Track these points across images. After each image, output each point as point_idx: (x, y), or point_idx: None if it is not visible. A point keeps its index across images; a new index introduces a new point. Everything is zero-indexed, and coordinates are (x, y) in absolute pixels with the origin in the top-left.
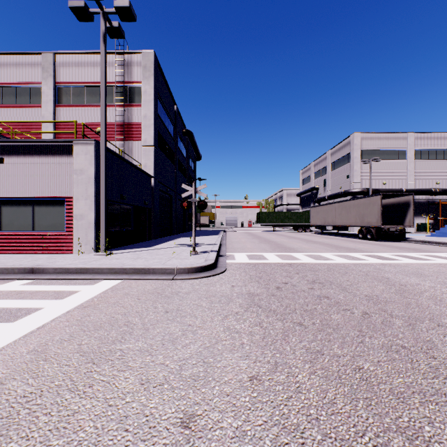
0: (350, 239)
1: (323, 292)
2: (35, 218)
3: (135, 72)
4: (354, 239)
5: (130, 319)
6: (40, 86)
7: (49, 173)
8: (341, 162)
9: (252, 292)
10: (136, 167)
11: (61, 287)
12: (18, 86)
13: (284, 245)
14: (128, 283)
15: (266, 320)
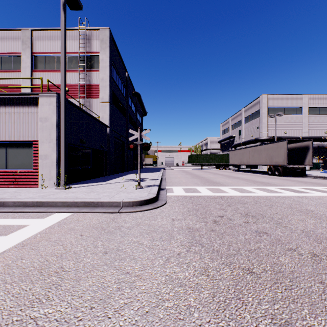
0: (262, 175)
1: (259, 226)
2: (8, 158)
3: (95, 44)
4: (264, 175)
5: (64, 263)
6: (20, 56)
7: (20, 121)
8: (252, 117)
9: (192, 226)
10: (94, 118)
11: (13, 221)
12: (3, 55)
13: (212, 180)
14: (76, 216)
15: (211, 266)
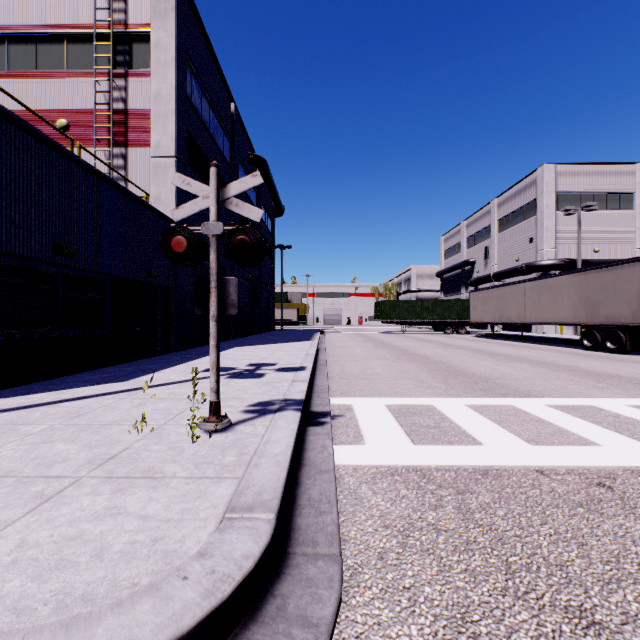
0: (568, 350)
1: None
2: None
3: (138, 4)
4: (571, 348)
5: None
6: None
7: None
8: (519, 216)
9: None
10: (118, 188)
11: None
12: None
13: (456, 366)
14: None
15: None
